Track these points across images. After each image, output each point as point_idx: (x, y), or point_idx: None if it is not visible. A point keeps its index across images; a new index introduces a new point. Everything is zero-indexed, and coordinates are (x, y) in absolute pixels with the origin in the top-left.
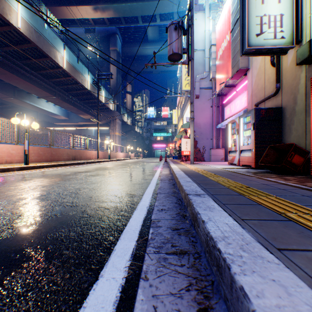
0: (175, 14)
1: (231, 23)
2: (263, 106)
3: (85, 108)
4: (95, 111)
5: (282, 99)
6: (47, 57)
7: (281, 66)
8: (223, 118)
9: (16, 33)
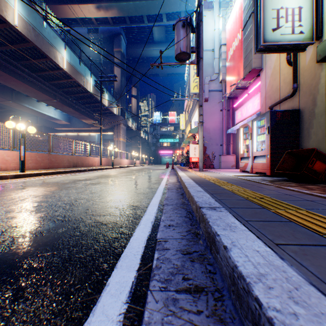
0: (182, 13)
1: (243, 20)
2: (279, 108)
3: (88, 113)
4: (98, 115)
5: (299, 100)
6: (46, 58)
7: (298, 64)
8: (234, 122)
9: (13, 31)
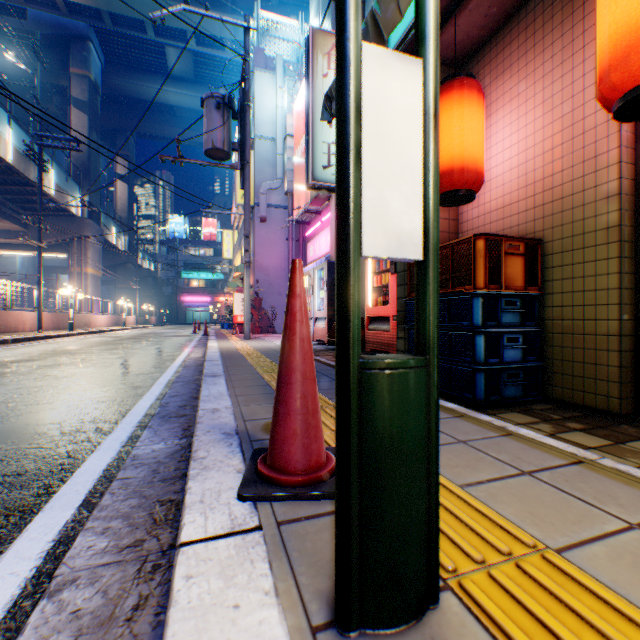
0: (228, 41)
1: None
2: None
3: None
4: (28, 212)
5: None
6: None
7: None
8: (306, 260)
9: None
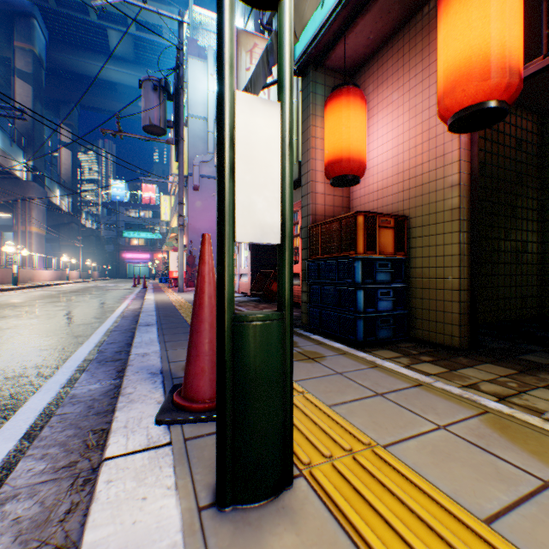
0: (166, 29)
1: None
2: None
3: None
4: None
5: None
6: None
7: None
8: None
9: None
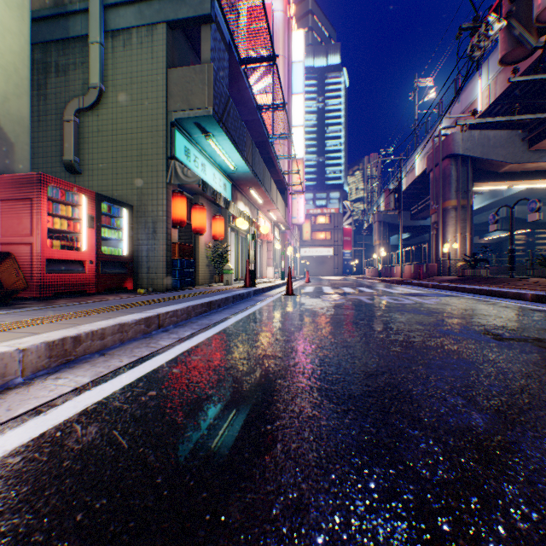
0: None
1: None
2: None
3: None
4: None
5: None
6: None
7: None
8: None
9: None
